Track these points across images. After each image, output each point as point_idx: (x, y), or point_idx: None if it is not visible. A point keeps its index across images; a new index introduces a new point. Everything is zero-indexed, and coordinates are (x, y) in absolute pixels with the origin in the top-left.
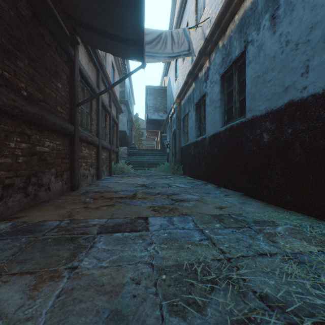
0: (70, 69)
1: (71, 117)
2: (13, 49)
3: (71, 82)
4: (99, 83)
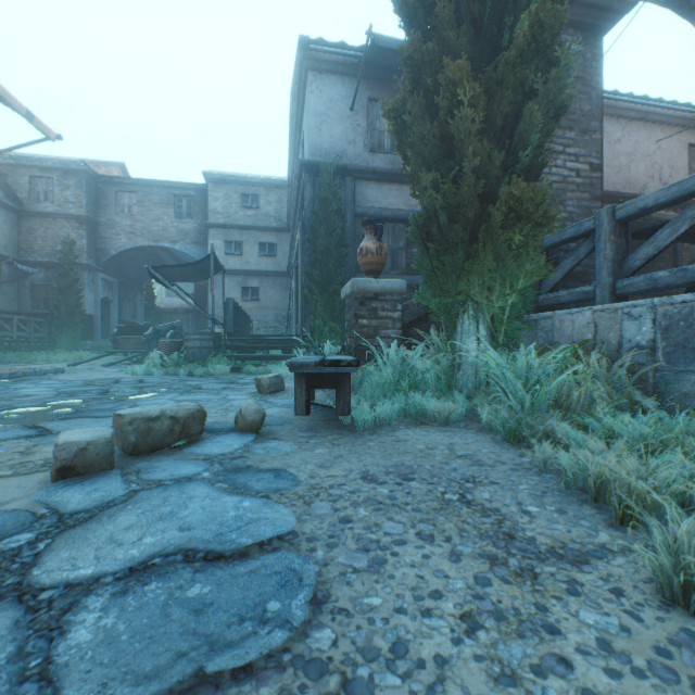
0: (672, 246)
1: None
2: None
3: (673, 256)
4: None
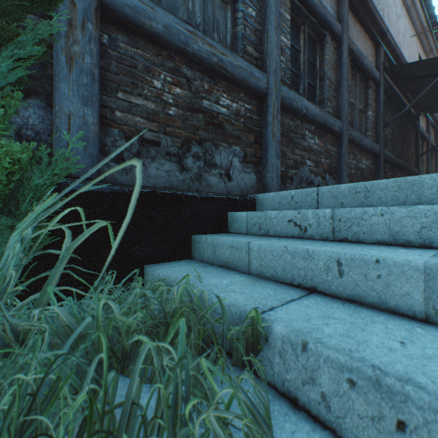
0: (414, 134)
1: (415, 164)
2: (402, 143)
3: (414, 142)
4: (428, 129)
